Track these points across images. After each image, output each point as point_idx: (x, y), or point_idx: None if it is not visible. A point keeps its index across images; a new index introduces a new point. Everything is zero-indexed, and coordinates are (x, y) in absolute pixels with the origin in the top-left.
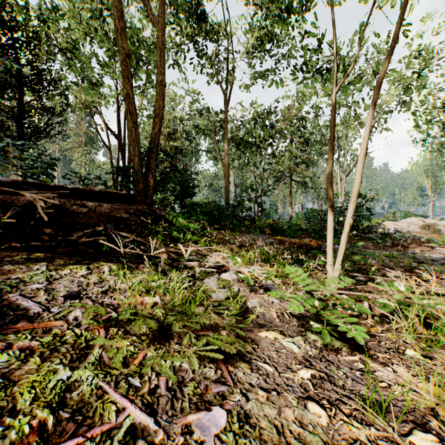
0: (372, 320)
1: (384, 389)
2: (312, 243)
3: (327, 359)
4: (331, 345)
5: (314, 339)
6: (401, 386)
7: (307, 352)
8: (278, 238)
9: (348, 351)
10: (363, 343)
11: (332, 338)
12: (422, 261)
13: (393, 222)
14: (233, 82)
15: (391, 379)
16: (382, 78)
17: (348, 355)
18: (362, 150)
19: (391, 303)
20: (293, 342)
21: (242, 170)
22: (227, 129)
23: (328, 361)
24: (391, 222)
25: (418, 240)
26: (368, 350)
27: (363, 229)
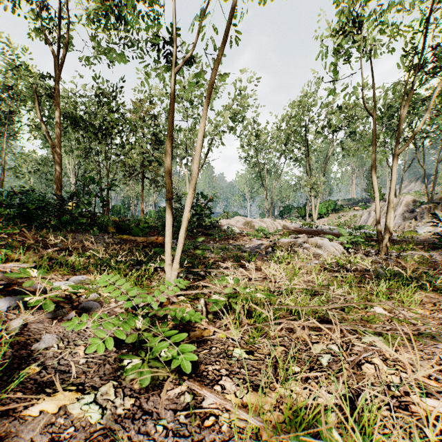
0: (206, 319)
1: (211, 428)
2: (159, 240)
3: (144, 411)
4: (155, 379)
5: (133, 378)
6: (229, 412)
7: (115, 412)
8: (123, 237)
9: (175, 379)
10: (190, 370)
11: (158, 366)
12: (245, 250)
13: (227, 220)
14: (67, 44)
15: (220, 405)
16: (216, 70)
17: (175, 386)
18: (199, 141)
19: (223, 298)
20: (94, 401)
21: (86, 159)
22: (57, 101)
23: (145, 413)
24: (225, 220)
25: (242, 234)
26: (199, 366)
27: (205, 226)
